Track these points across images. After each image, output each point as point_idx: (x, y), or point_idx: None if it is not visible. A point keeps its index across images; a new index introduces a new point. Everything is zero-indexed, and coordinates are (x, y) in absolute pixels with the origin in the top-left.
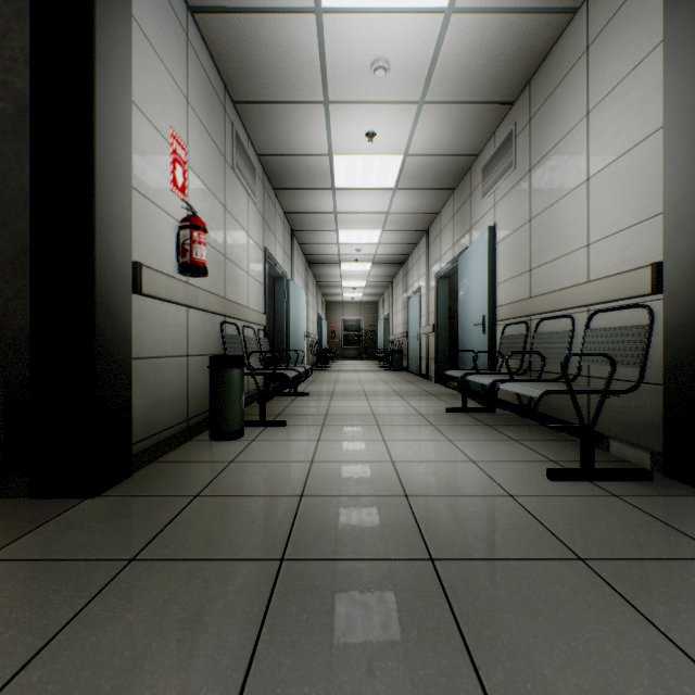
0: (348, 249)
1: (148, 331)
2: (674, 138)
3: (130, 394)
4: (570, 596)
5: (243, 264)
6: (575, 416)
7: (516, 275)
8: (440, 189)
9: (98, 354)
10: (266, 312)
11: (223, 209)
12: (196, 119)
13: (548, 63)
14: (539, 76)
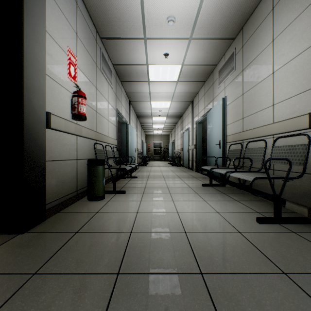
0: (155, 110)
1: (55, 147)
2: None
3: (44, 179)
4: (284, 300)
5: (106, 116)
6: (266, 189)
7: (235, 121)
8: (198, 81)
9: (25, 159)
10: (117, 138)
11: (95, 89)
12: (81, 44)
13: (252, 18)
14: (247, 25)
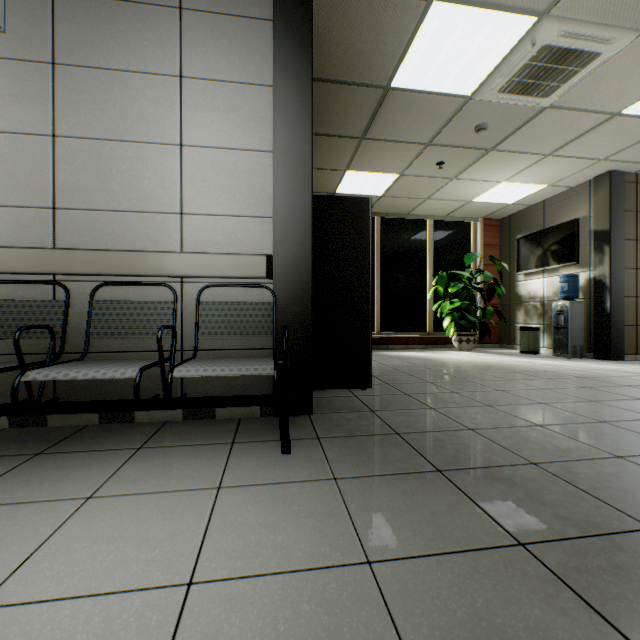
0: None
1: None
2: (283, 168)
3: None
4: (495, 483)
5: None
6: (161, 396)
7: (9, 204)
8: None
9: None
10: None
11: None
12: None
13: None
14: None
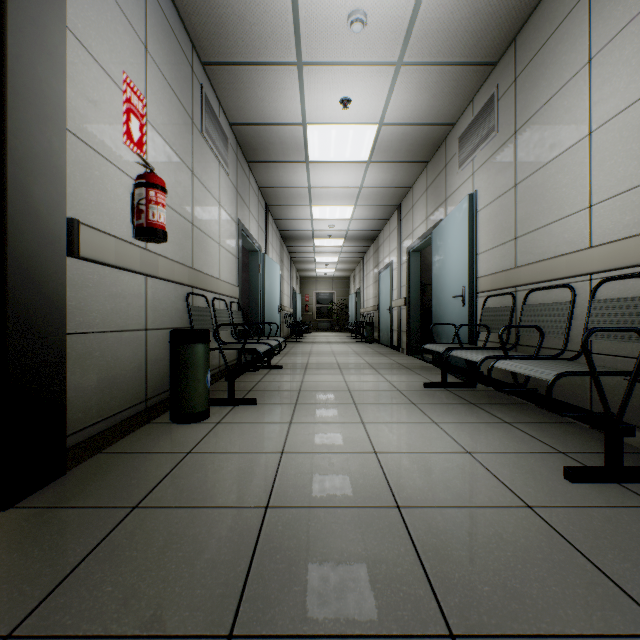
0: (321, 224)
1: (91, 302)
2: None
3: (64, 377)
4: None
5: (214, 234)
6: (572, 396)
7: (498, 244)
8: (413, 162)
9: (11, 329)
10: (239, 284)
11: (190, 173)
12: (156, 71)
13: (539, 14)
14: (526, 31)
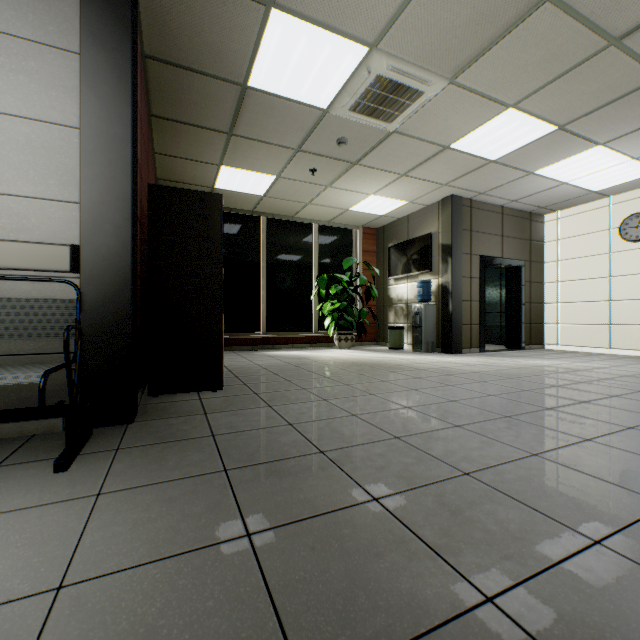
0: None
1: None
2: (95, 149)
3: None
4: (271, 476)
5: None
6: None
7: None
8: None
9: None
10: None
11: None
12: None
13: None
14: None
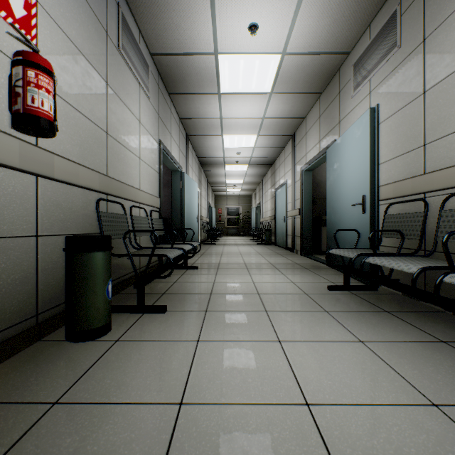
0: (230, 152)
1: None
2: None
3: None
4: None
5: (134, 148)
6: None
7: (401, 153)
8: (309, 93)
9: None
10: (161, 196)
11: (104, 83)
12: None
13: None
14: None
